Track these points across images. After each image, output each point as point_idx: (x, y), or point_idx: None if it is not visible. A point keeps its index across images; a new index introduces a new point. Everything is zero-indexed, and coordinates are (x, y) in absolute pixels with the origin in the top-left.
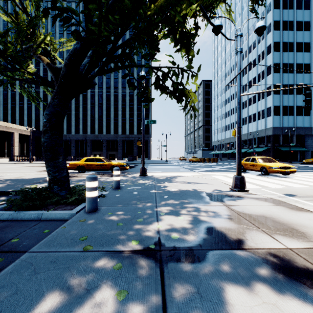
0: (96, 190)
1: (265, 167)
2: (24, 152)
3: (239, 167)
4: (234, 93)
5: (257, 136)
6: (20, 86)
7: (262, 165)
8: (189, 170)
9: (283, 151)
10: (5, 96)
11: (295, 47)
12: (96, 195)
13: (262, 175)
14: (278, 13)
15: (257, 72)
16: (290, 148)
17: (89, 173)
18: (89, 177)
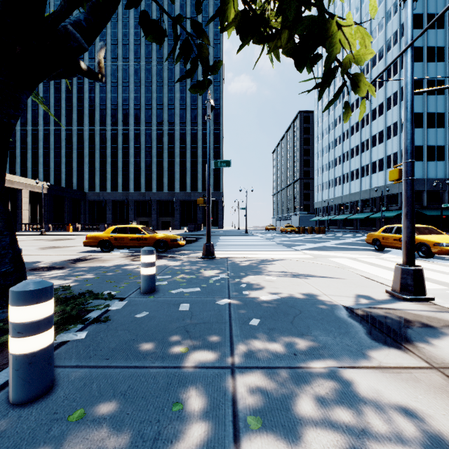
0: (41, 332)
1: (427, 243)
2: (36, 218)
3: (410, 246)
4: (348, 128)
5: (386, 194)
6: (33, 123)
7: (419, 239)
8: (286, 248)
9: (428, 216)
10: (11, 137)
11: (446, 55)
12: (44, 347)
13: (421, 258)
14: (419, 3)
15: (386, 94)
16: (441, 211)
17: (118, 252)
18: (16, 290)
